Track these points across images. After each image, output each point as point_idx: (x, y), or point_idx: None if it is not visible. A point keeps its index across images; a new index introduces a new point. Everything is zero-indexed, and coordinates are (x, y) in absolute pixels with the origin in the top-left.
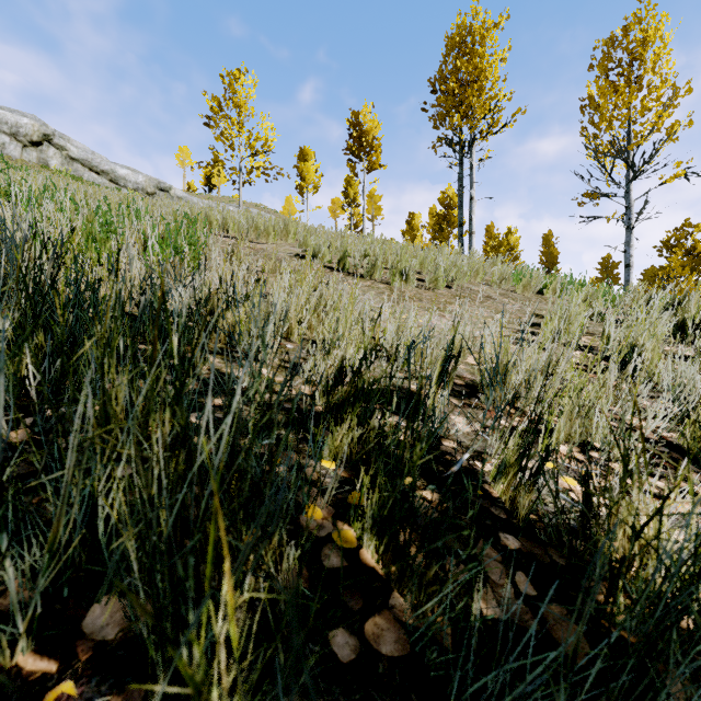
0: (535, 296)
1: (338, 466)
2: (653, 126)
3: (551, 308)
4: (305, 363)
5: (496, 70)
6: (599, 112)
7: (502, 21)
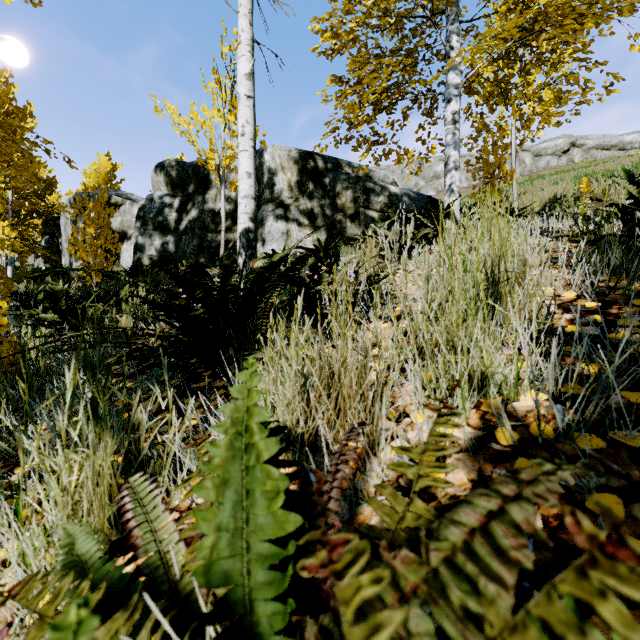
0: None
1: None
2: None
3: None
4: None
5: None
6: None
7: None
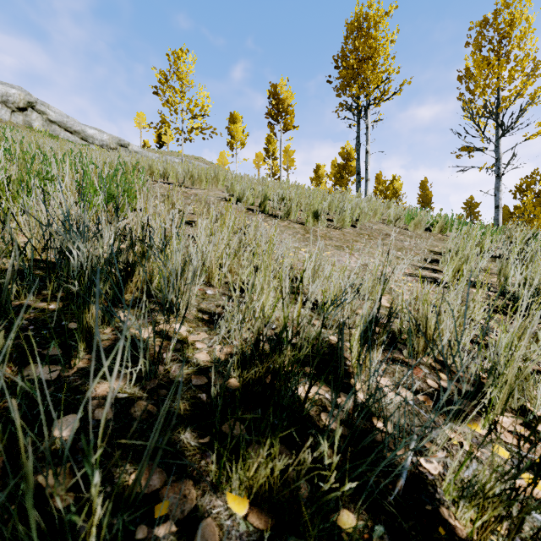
0: (424, 233)
1: (251, 502)
2: (518, 92)
3: (441, 244)
4: (223, 312)
5: (387, 49)
6: (474, 80)
7: (391, 10)
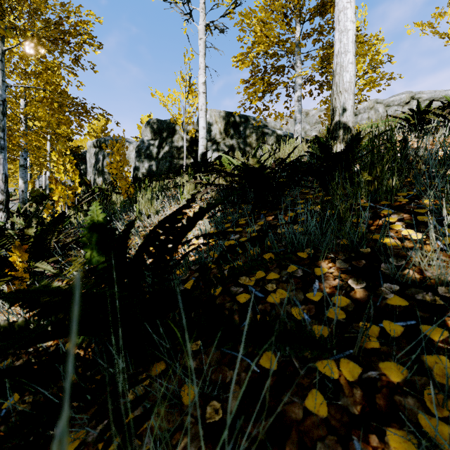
0: None
1: None
2: None
3: None
4: None
5: None
6: None
7: None
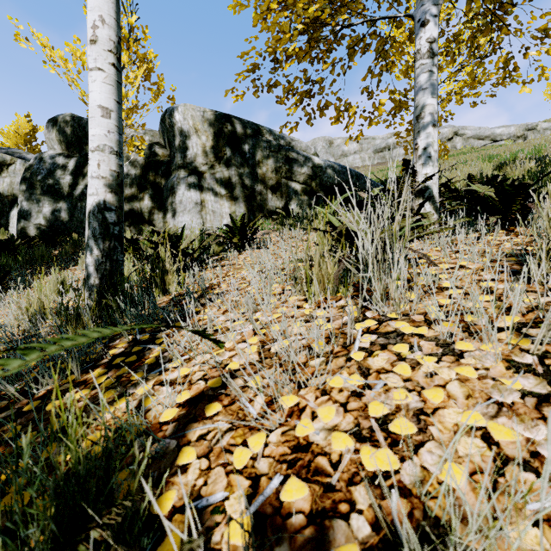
0: None
1: None
2: None
3: None
4: None
5: None
6: None
7: None
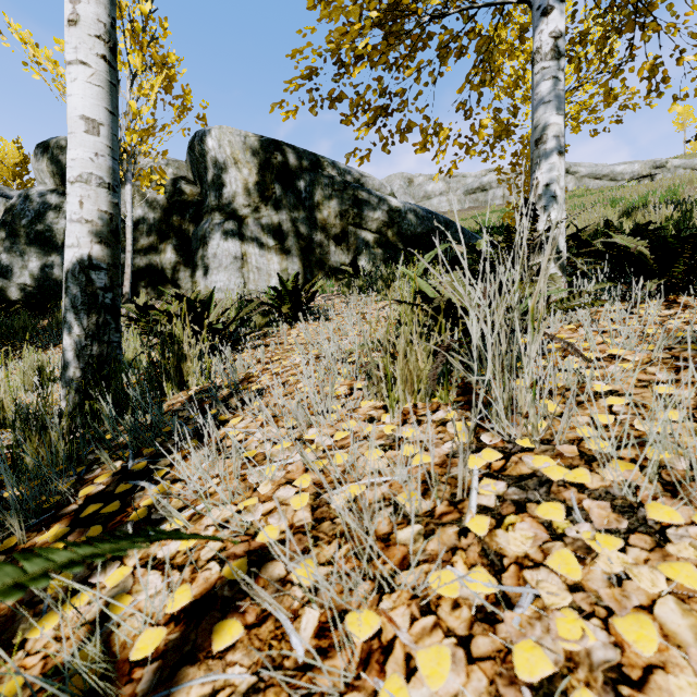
0: None
1: None
2: None
3: None
4: None
5: None
6: None
7: None
